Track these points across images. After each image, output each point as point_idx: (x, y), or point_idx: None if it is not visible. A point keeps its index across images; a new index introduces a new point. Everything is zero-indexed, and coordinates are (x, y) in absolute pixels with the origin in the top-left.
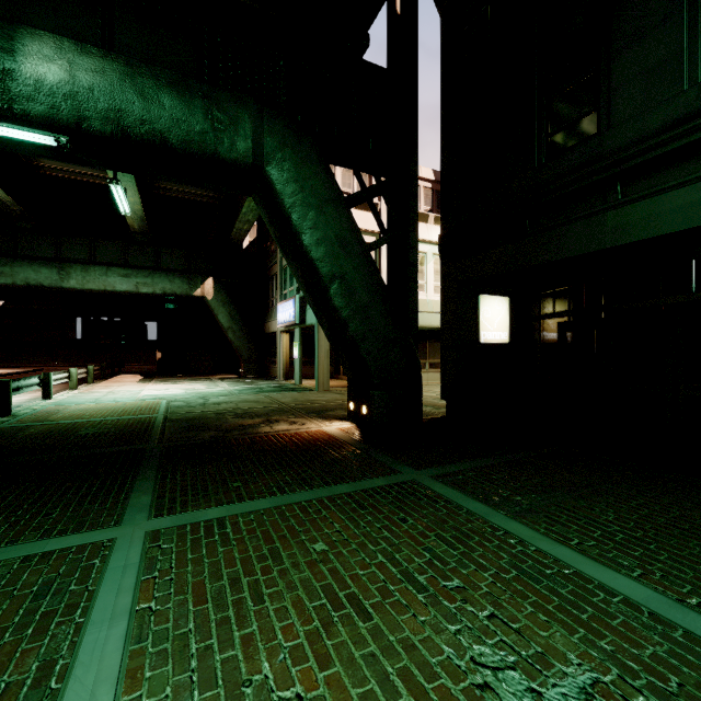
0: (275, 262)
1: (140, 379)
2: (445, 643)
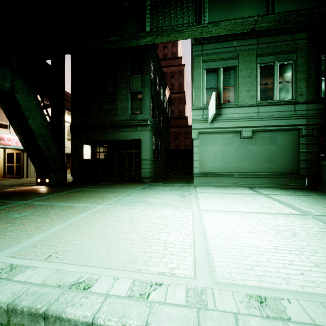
0: None
1: None
2: (103, 195)
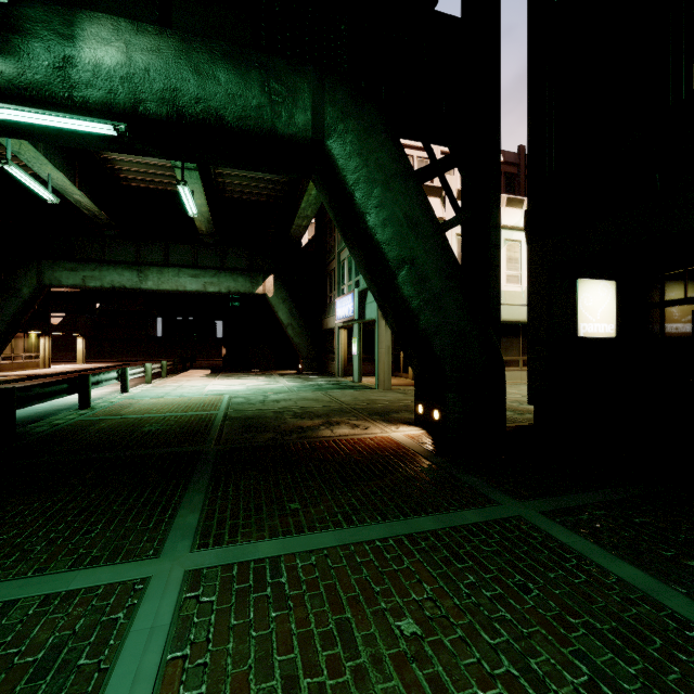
0: (333, 257)
1: (208, 374)
2: None
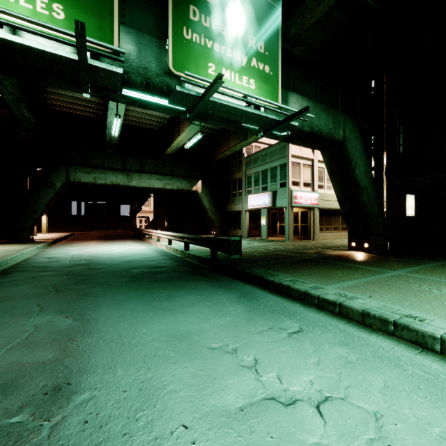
0: (239, 172)
1: None
2: None
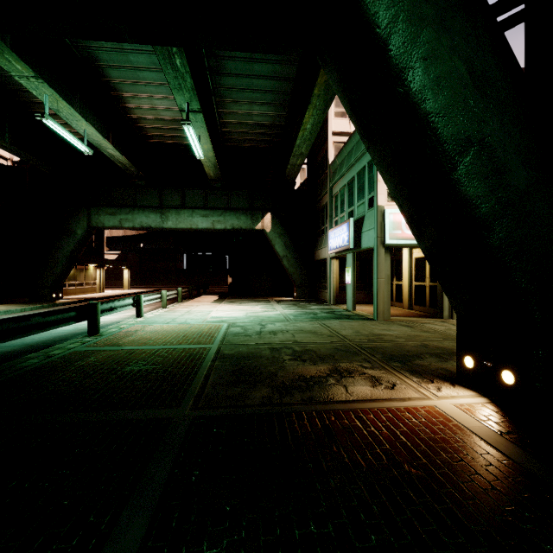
0: (325, 193)
1: (215, 299)
2: None
